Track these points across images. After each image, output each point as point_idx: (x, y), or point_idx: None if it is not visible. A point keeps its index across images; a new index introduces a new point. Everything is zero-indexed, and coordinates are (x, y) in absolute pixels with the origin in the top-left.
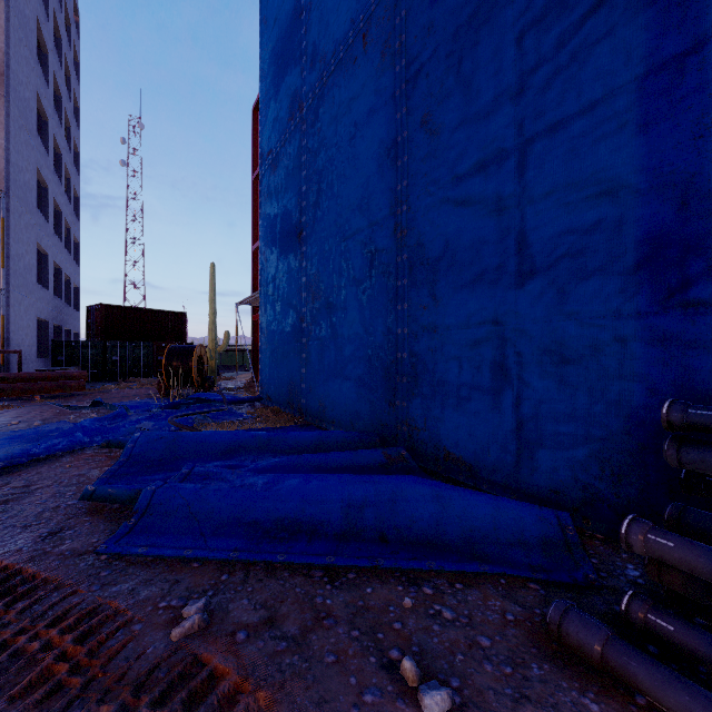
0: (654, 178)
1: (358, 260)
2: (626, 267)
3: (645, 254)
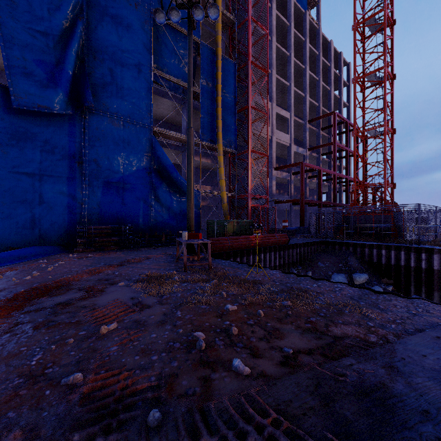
0: (70, 193)
1: None
2: (65, 206)
3: (68, 204)
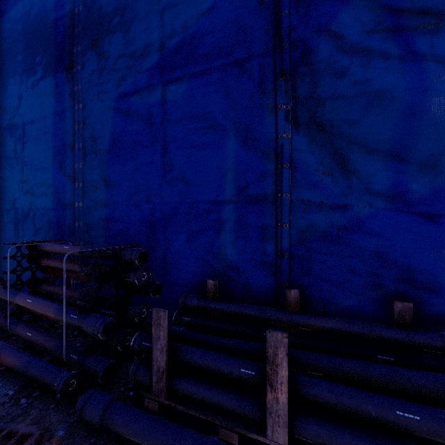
0: (56, 156)
1: None
2: (50, 189)
3: (54, 184)
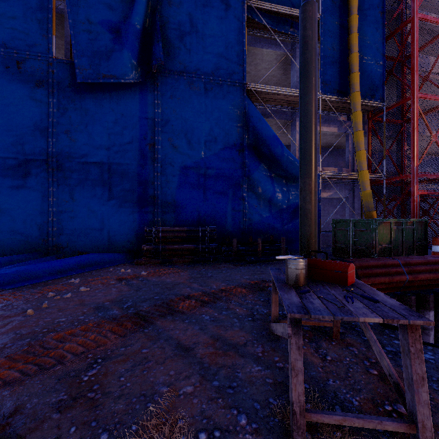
0: (140, 185)
1: (13, 171)
2: (135, 201)
3: (139, 199)
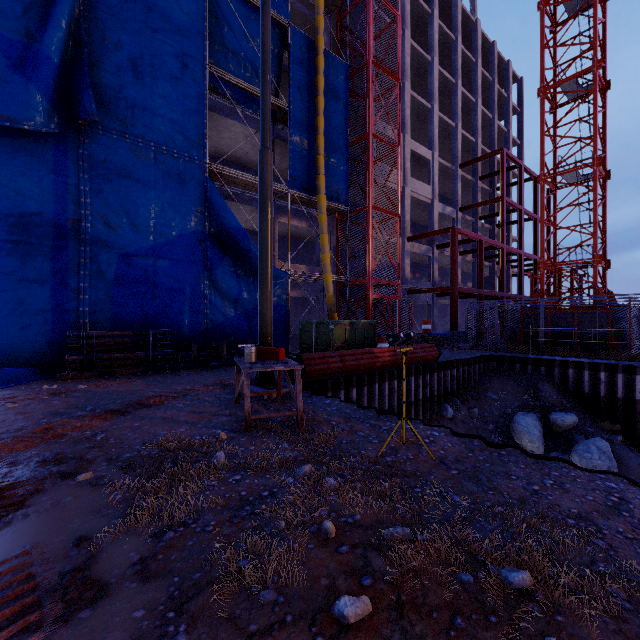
0: (56, 274)
1: None
2: (48, 296)
3: (53, 294)
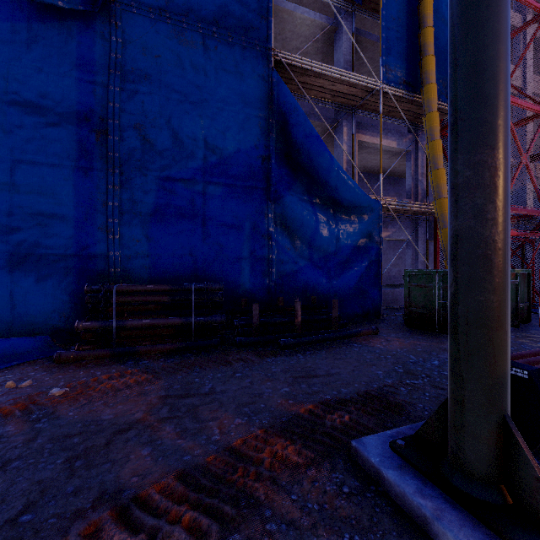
0: (80, 206)
1: None
2: (69, 236)
3: (77, 233)
